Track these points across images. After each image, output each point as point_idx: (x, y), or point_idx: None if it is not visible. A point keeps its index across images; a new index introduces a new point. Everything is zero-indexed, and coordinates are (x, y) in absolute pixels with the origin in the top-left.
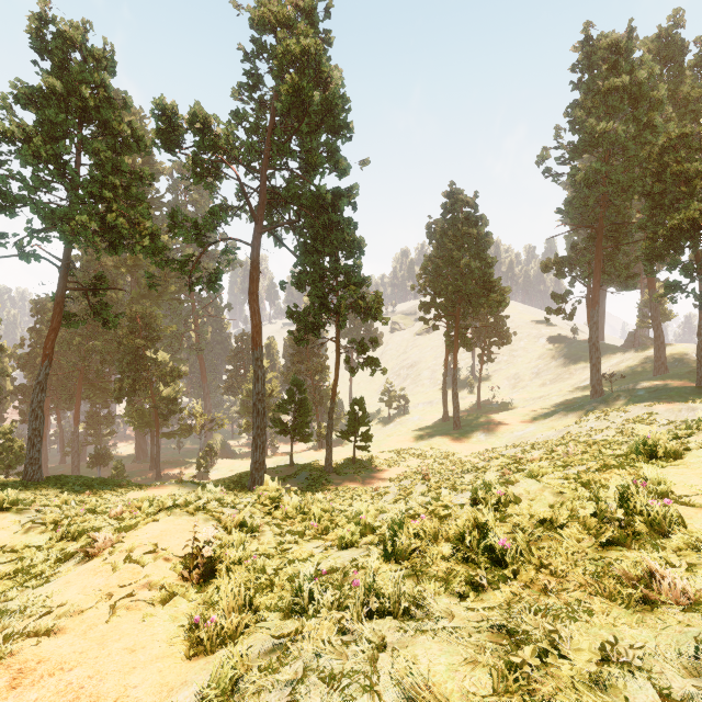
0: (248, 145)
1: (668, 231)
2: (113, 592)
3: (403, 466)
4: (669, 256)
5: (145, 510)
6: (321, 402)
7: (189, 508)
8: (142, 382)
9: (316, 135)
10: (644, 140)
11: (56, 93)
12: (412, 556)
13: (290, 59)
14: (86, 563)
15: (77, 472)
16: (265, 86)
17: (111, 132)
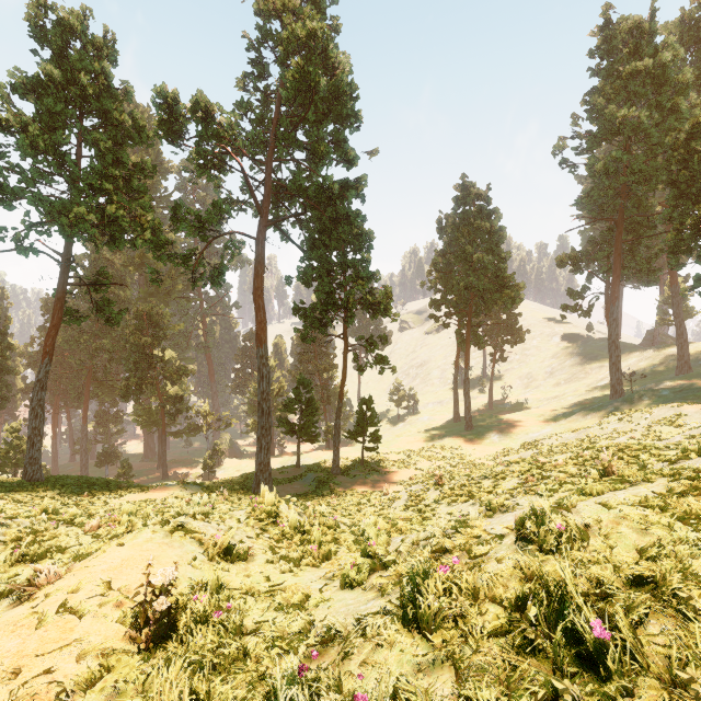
0: (252, 134)
1: (697, 221)
2: (22, 667)
3: (413, 468)
4: (697, 247)
5: (124, 523)
6: (329, 401)
7: (164, 527)
8: (148, 380)
9: (323, 125)
10: (668, 127)
11: (54, 82)
12: (445, 628)
13: (295, 44)
14: (19, 605)
15: (85, 470)
16: (271, 74)
17: (112, 122)
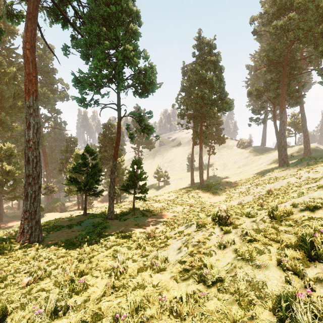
0: None
1: None
2: None
3: (171, 211)
4: None
5: None
6: (118, 175)
7: None
8: None
9: None
10: (317, 4)
11: None
12: None
13: None
14: None
15: None
16: None
17: None
